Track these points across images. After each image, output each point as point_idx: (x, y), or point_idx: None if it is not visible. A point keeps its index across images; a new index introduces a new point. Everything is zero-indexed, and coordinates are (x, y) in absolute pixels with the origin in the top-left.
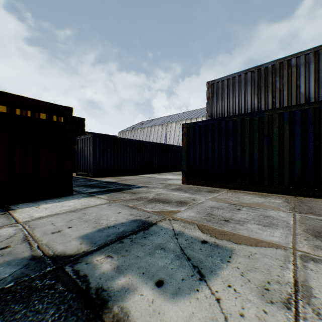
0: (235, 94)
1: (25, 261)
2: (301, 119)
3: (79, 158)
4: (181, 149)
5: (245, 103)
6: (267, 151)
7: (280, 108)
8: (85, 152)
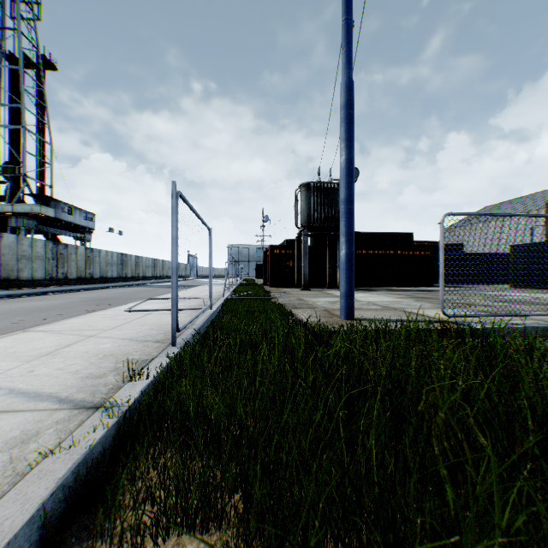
0: None
1: None
2: None
3: None
4: None
5: None
6: None
7: None
8: None
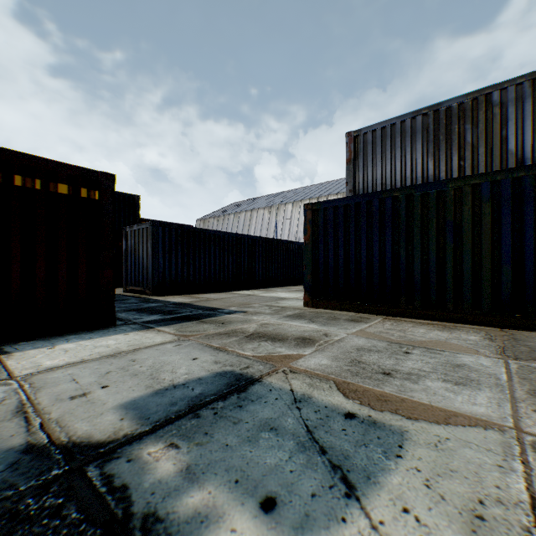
0: (395, 154)
1: (13, 455)
2: (513, 195)
3: (129, 263)
4: (302, 247)
5: (413, 169)
6: (453, 251)
7: (475, 175)
8: (139, 253)
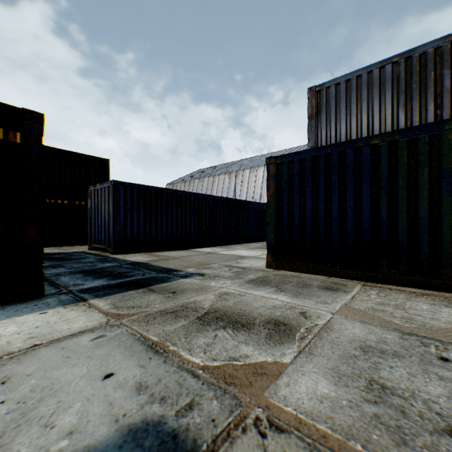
0: (361, 107)
1: None
2: None
3: (93, 222)
4: (259, 207)
5: (381, 122)
6: (451, 206)
7: None
8: (102, 212)
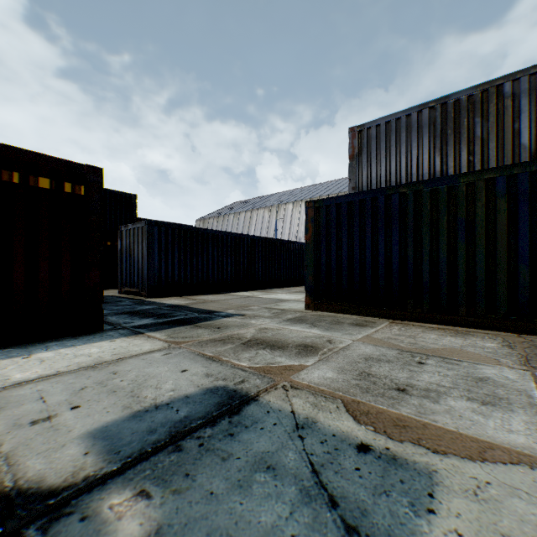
0: (401, 150)
1: None
2: (531, 190)
3: (124, 264)
4: (302, 248)
5: (419, 165)
6: (465, 250)
7: (490, 169)
8: (134, 253)
